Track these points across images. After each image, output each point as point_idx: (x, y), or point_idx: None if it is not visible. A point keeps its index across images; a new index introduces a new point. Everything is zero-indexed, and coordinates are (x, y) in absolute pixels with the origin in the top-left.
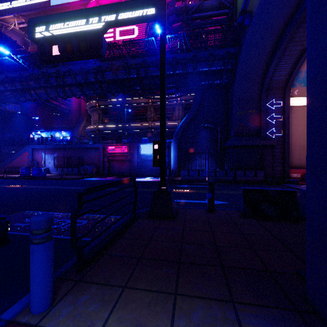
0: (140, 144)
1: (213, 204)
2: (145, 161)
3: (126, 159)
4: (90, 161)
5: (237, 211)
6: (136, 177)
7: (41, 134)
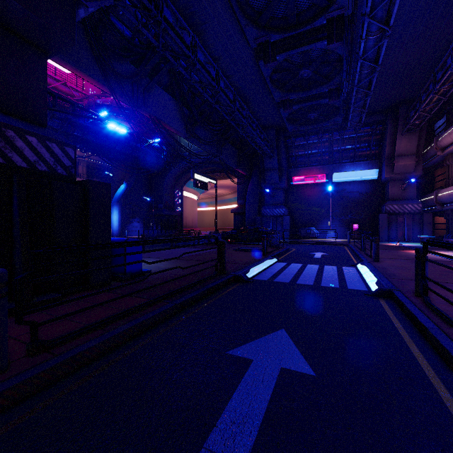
0: None
1: None
2: None
3: None
4: None
5: None
6: None
7: None
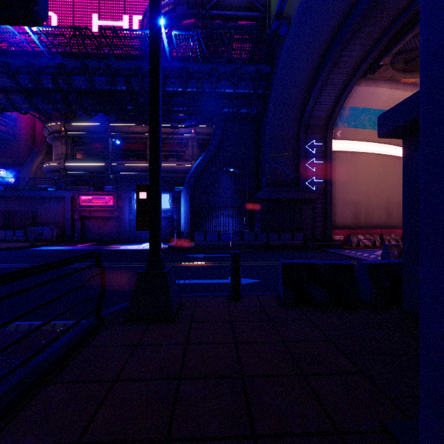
0: (133, 193)
1: (239, 287)
2: None
3: (111, 216)
4: (48, 218)
5: (273, 296)
6: (127, 243)
7: None
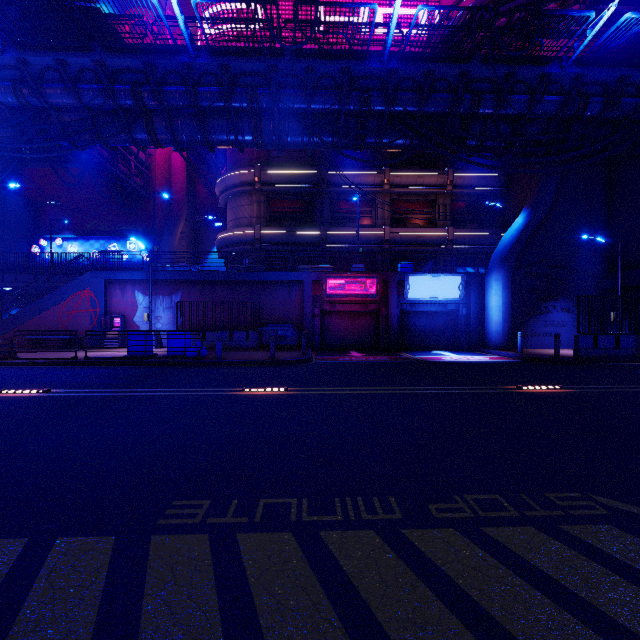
0: (408, 275)
1: None
2: (409, 314)
3: (364, 310)
4: (275, 314)
5: None
6: (410, 352)
7: (64, 245)
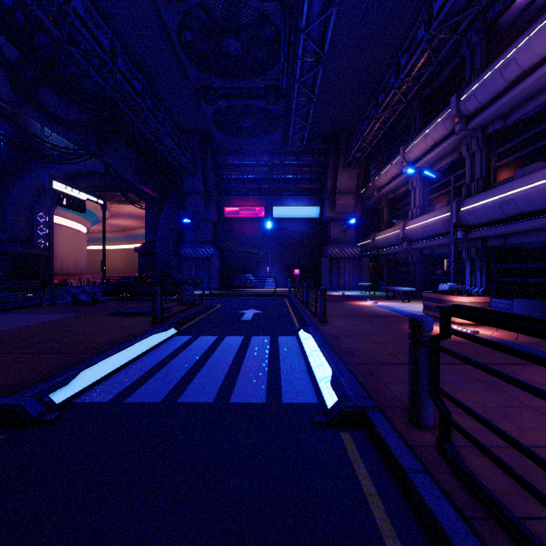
0: None
1: None
2: None
3: None
4: None
5: None
6: None
7: None
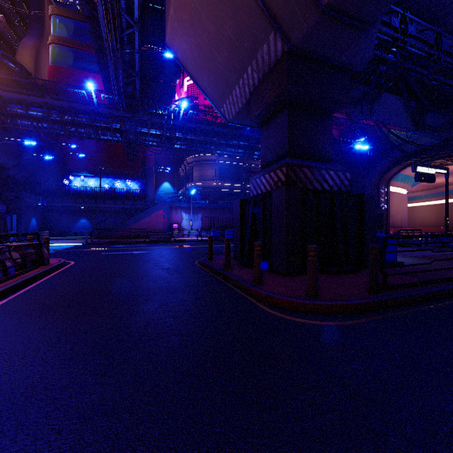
0: None
1: None
2: None
3: None
4: None
5: None
6: None
7: (85, 180)
